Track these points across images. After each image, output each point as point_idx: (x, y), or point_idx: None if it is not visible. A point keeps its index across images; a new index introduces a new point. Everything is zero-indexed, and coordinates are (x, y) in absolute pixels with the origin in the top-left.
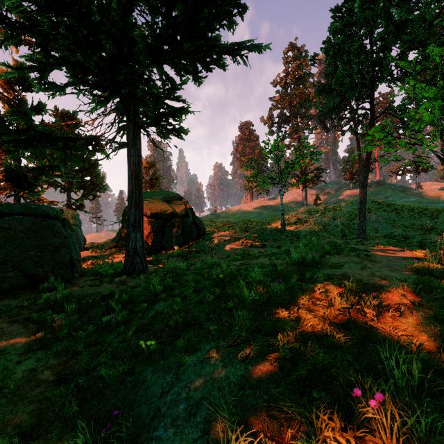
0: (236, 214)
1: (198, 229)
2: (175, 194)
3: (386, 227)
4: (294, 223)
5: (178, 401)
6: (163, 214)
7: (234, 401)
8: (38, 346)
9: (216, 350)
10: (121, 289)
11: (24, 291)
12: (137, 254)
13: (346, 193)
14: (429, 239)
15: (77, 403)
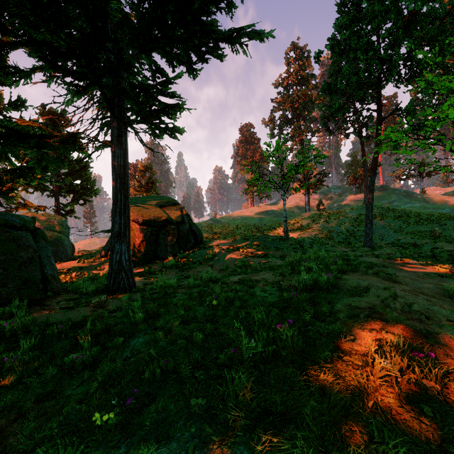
0: (237, 220)
1: (195, 237)
2: (170, 199)
3: (393, 234)
4: (297, 230)
5: None
6: (156, 221)
7: None
8: None
9: (198, 442)
10: (97, 314)
11: None
12: (122, 269)
13: (349, 198)
14: (441, 248)
15: None
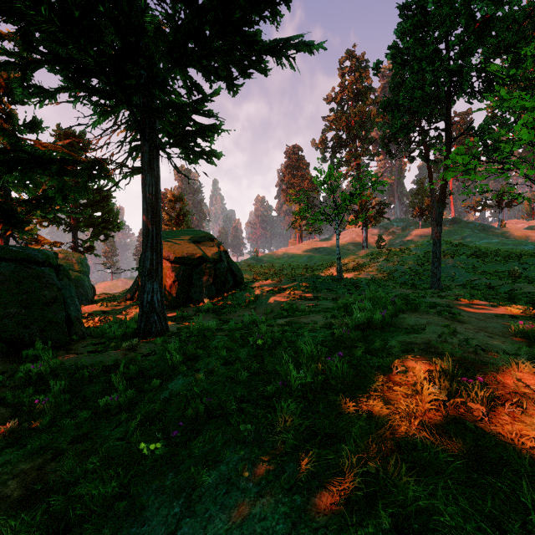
0: (282, 258)
1: (235, 277)
2: (205, 234)
3: (465, 274)
4: (352, 269)
5: None
6: (190, 259)
7: None
8: (7, 441)
9: (248, 463)
10: (130, 358)
11: (1, 361)
12: (153, 311)
13: (415, 232)
14: (520, 290)
15: None
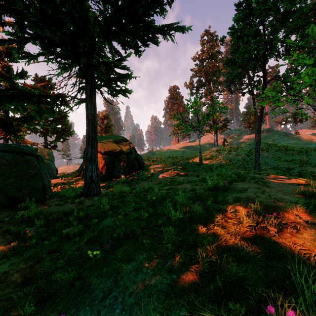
0: (167, 152)
1: (139, 163)
2: (122, 137)
3: (274, 161)
4: (208, 159)
5: (115, 305)
6: (113, 152)
7: (161, 308)
8: (12, 253)
9: (147, 260)
10: (79, 208)
11: (6, 209)
12: (92, 181)
13: (245, 137)
14: (306, 170)
15: (35, 303)
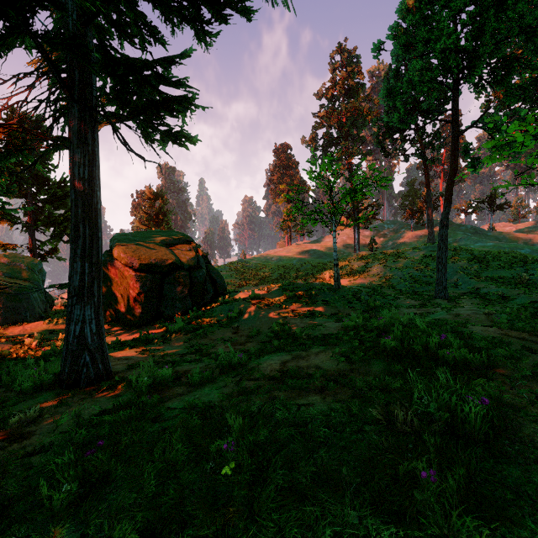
0: (271, 262)
1: (216, 287)
2: (181, 235)
3: (469, 280)
4: (346, 274)
5: None
6: (159, 266)
7: None
8: None
9: None
10: (0, 460)
11: None
12: (84, 348)
13: (407, 235)
14: None
15: None
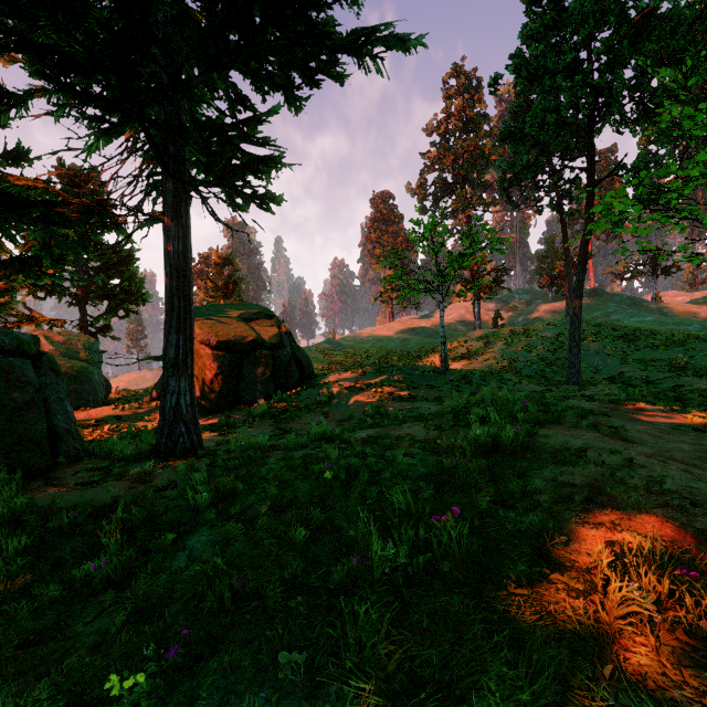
0: (367, 342)
1: (301, 369)
2: (261, 309)
3: (612, 363)
4: (461, 357)
5: None
6: (239, 343)
7: None
8: None
9: None
10: (136, 494)
11: None
12: (180, 419)
13: (543, 308)
14: (689, 386)
15: None
